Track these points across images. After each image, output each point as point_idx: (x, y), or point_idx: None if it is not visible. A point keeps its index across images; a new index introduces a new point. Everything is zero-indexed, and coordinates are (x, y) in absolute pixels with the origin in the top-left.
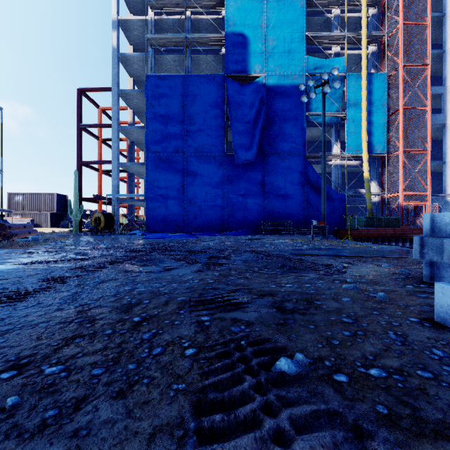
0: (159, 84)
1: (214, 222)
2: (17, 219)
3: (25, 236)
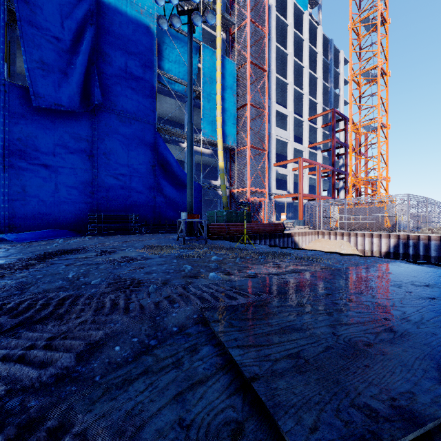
0: None
1: None
2: None
3: None
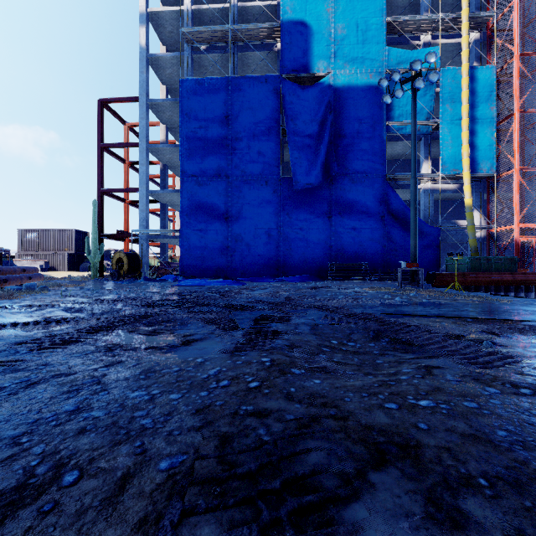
0: (197, 90)
1: (267, 264)
2: (29, 260)
3: (23, 282)
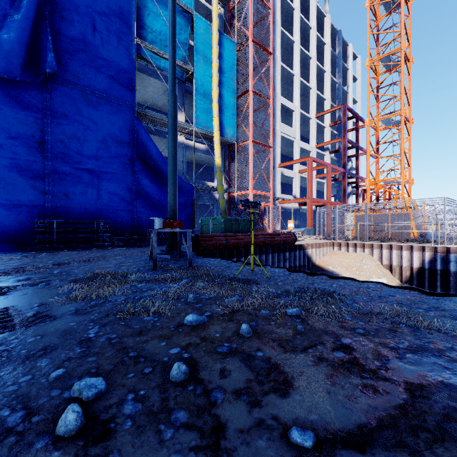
0: None
1: None
2: None
3: None
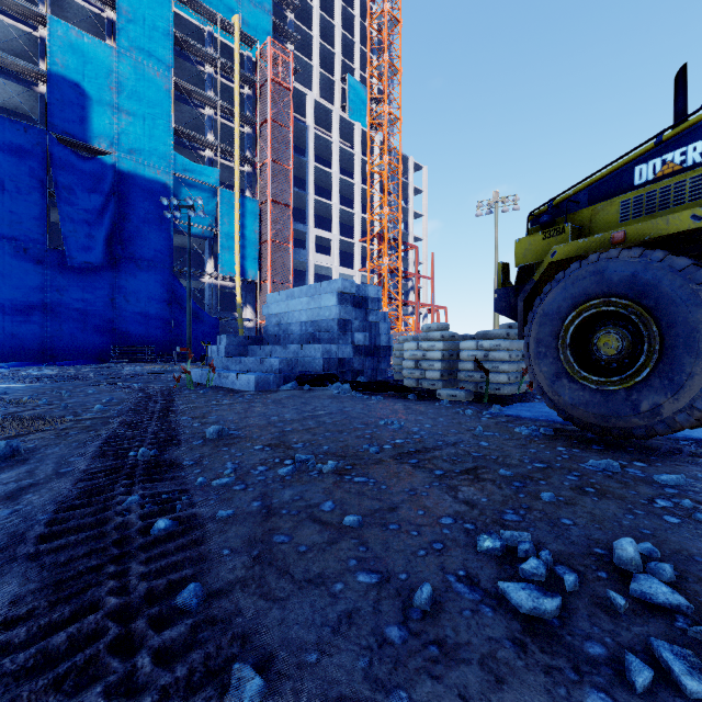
0: None
1: (26, 347)
2: None
3: None
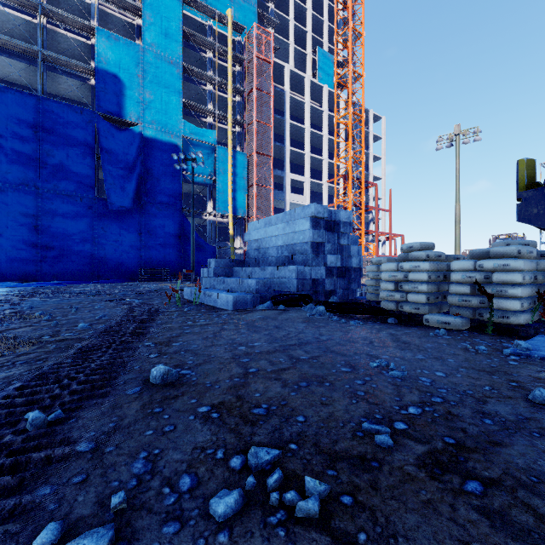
0: None
1: (82, 269)
2: None
3: None
